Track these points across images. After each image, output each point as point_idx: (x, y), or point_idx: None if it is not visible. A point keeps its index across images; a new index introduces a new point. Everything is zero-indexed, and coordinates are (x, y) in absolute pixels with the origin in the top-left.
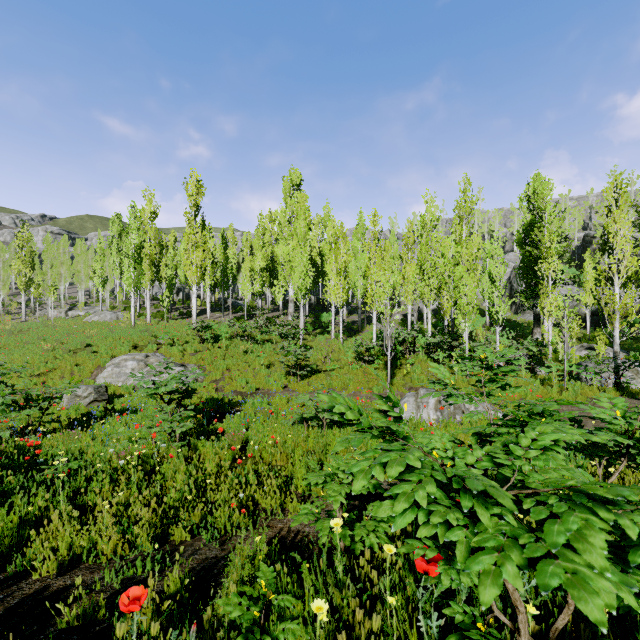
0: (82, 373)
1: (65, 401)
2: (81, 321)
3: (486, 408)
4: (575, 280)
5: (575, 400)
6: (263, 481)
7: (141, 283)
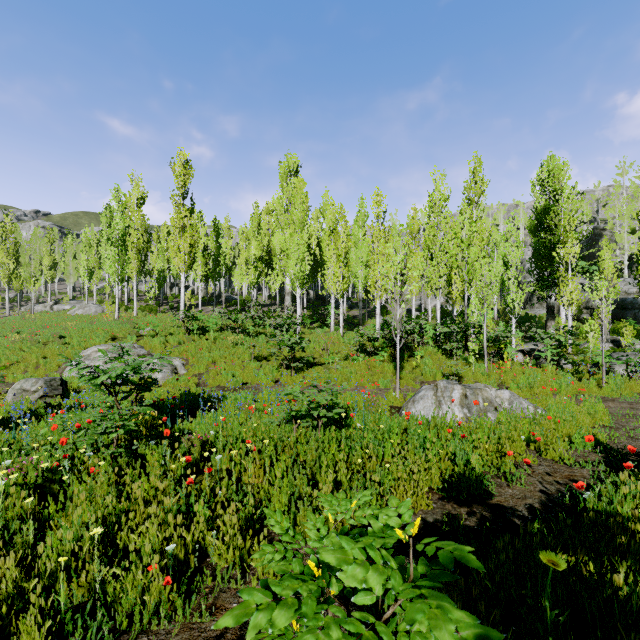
0: (48, 366)
1: (10, 397)
2: (64, 314)
3: (523, 404)
4: (585, 274)
5: (619, 395)
6: (222, 513)
7: (126, 272)
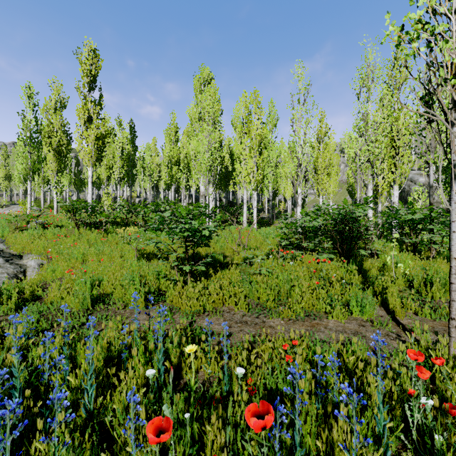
0: None
1: None
2: None
3: None
4: None
5: None
6: None
7: (38, 170)
